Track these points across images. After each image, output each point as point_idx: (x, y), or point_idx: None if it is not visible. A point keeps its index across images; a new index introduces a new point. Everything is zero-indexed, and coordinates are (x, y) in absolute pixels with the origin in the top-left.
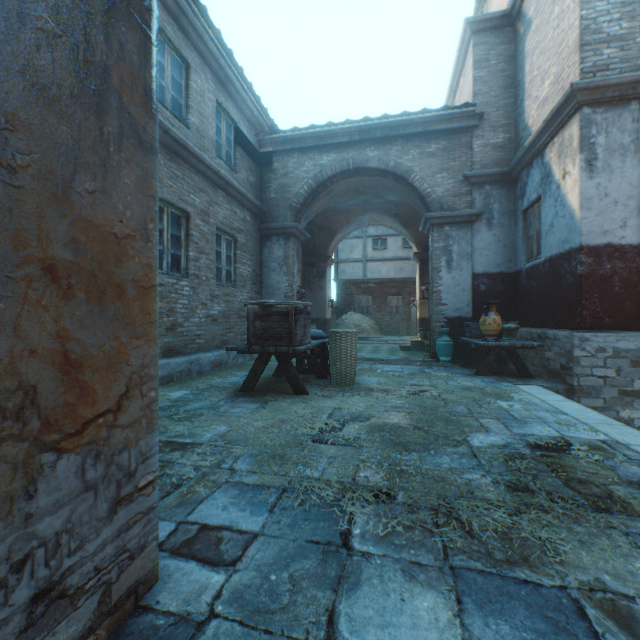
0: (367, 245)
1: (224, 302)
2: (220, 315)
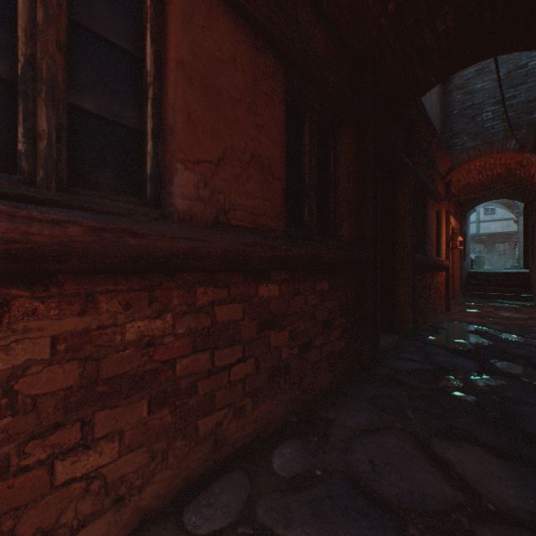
0: (479, 212)
1: None
2: None
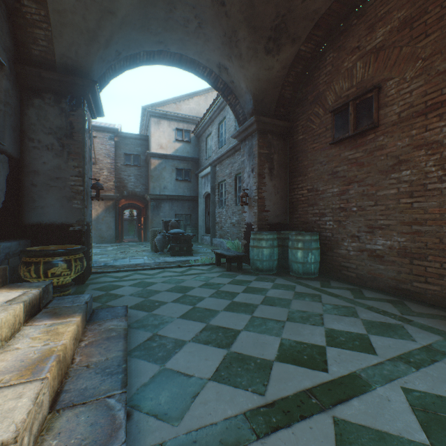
0: None
1: (238, 215)
2: (236, 222)
